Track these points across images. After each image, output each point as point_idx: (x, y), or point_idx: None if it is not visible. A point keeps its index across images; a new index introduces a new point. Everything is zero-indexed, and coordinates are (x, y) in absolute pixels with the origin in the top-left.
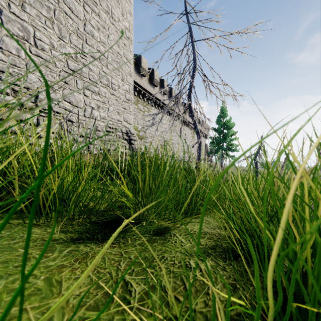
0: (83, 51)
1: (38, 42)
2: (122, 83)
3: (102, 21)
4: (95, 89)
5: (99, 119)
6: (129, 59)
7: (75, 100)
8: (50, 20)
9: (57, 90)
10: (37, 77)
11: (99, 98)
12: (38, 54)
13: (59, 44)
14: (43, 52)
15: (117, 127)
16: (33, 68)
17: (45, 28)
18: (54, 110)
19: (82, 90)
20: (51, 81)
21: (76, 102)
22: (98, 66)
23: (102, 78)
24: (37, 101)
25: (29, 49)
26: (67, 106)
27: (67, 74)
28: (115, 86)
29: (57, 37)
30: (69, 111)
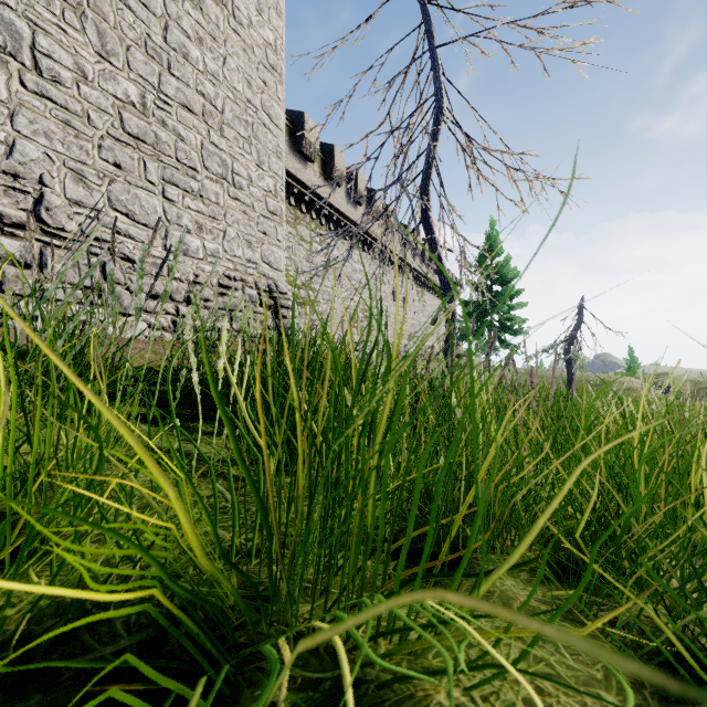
0: (160, 91)
1: (45, 63)
2: (258, 172)
3: (208, 22)
4: (191, 185)
5: (201, 256)
6: (276, 117)
7: (141, 210)
8: (77, 9)
9: (96, 183)
10: (41, 149)
11: (202, 206)
12: (43, 93)
13: (101, 71)
14: (57, 87)
15: (247, 277)
16: (30, 126)
17: (62, 28)
18: (86, 231)
19: (159, 185)
20: (80, 160)
21: (145, 215)
22: (200, 130)
23: (208, 160)
24: (42, 209)
25: (19, 78)
26: (122, 224)
27: (122, 145)
28: (240, 178)
29: (96, 54)
30: (126, 236)
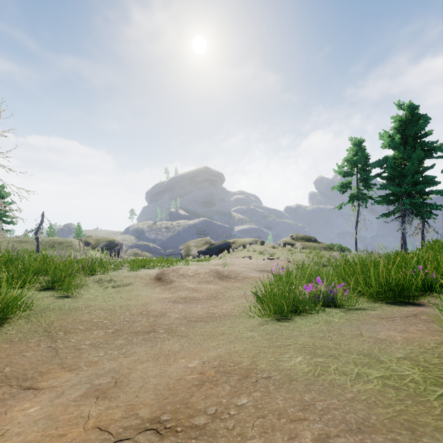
0: None
1: None
2: None
3: None
4: None
5: None
6: None
7: None
8: None
9: None
10: None
11: None
12: None
13: None
14: None
15: None
16: None
17: None
18: None
19: None
20: None
21: None
22: None
23: None
24: None
25: None
26: None
27: None
28: None
29: None
30: None
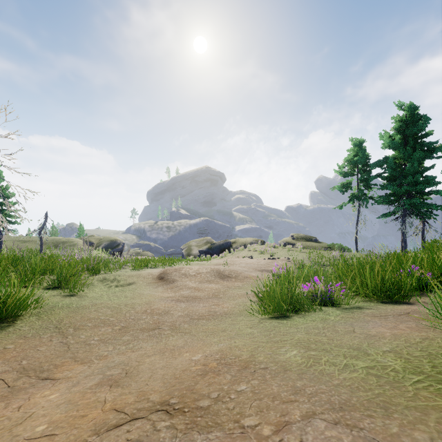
0: None
1: None
2: None
3: None
4: None
5: None
6: None
7: None
8: None
9: None
10: None
11: None
12: None
13: None
14: None
15: None
16: None
17: None
18: None
19: None
20: None
21: None
22: None
23: None
24: None
25: None
26: None
27: None
28: None
29: None
30: None
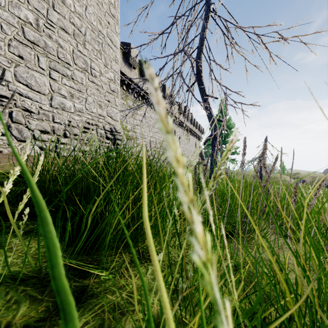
0: (48, 19)
1: None
2: (105, 69)
3: None
4: (66, 72)
5: (72, 111)
6: (115, 42)
7: (36, 83)
8: None
9: (6, 66)
10: None
11: (73, 84)
12: None
13: (10, 2)
14: None
15: (98, 123)
16: None
17: None
18: None
19: (47, 70)
20: None
21: (38, 86)
22: (72, 43)
23: (77, 60)
24: None
25: None
26: (23, 90)
27: (23, 46)
28: (95, 71)
29: None
30: (26, 97)
